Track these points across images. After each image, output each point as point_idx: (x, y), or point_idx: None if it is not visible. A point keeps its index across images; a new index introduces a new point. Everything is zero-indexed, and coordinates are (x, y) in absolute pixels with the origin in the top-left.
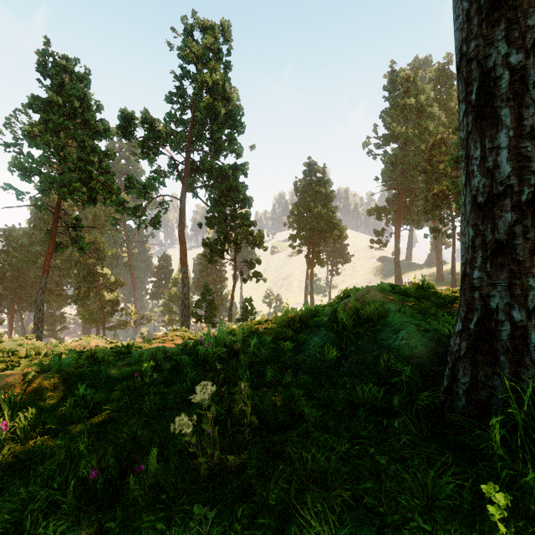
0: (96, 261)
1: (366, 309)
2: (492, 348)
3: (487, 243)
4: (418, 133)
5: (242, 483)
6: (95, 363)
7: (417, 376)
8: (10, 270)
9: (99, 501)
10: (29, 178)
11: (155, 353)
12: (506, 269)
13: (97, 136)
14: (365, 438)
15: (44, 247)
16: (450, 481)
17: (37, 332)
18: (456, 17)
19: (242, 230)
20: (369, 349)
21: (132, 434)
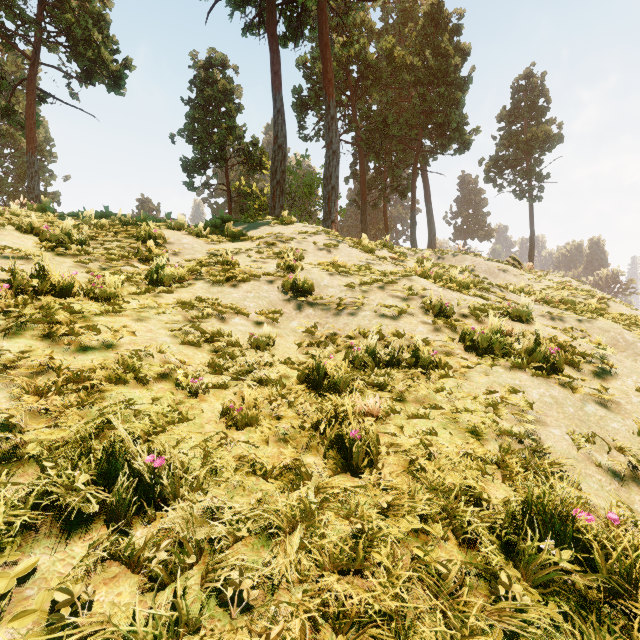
0: None
1: None
2: None
3: None
4: None
5: None
6: None
7: None
8: None
9: None
10: None
11: None
12: None
13: None
14: None
15: None
16: None
17: None
18: None
19: None
20: None
21: None
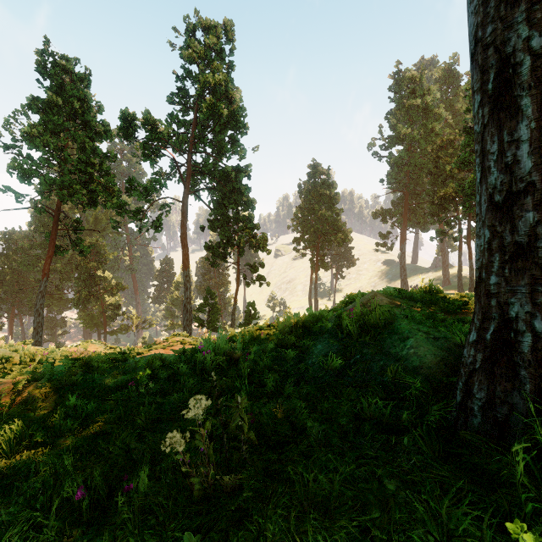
0: (97, 264)
1: (372, 315)
2: (511, 361)
3: (506, 246)
4: (424, 134)
5: (237, 507)
6: (89, 371)
7: (427, 389)
8: (10, 274)
9: (85, 524)
10: (28, 180)
11: (151, 360)
12: (526, 274)
13: (97, 138)
14: (372, 457)
15: (45, 250)
16: (467, 512)
17: (36, 336)
18: (471, 1)
19: (245, 233)
20: (376, 358)
21: (124, 448)
